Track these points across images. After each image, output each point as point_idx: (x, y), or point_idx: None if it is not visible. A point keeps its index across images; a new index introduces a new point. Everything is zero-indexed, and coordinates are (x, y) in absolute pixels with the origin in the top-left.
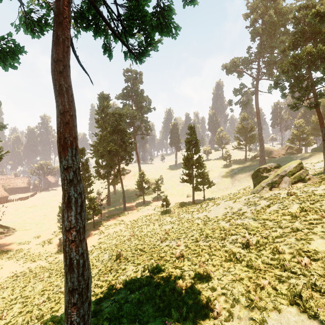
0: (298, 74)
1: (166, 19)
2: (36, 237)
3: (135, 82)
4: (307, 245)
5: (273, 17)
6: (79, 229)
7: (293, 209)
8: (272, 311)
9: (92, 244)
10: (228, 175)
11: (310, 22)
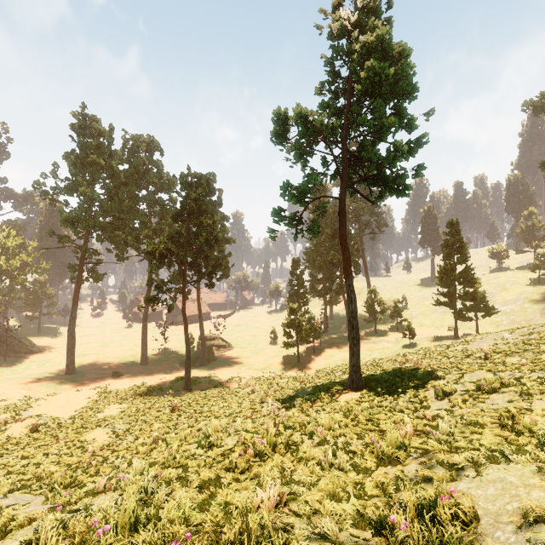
0: None
1: (401, 181)
2: (256, 354)
3: None
4: (539, 355)
5: None
6: (356, 312)
7: None
8: (470, 373)
9: (315, 367)
10: (537, 299)
11: None
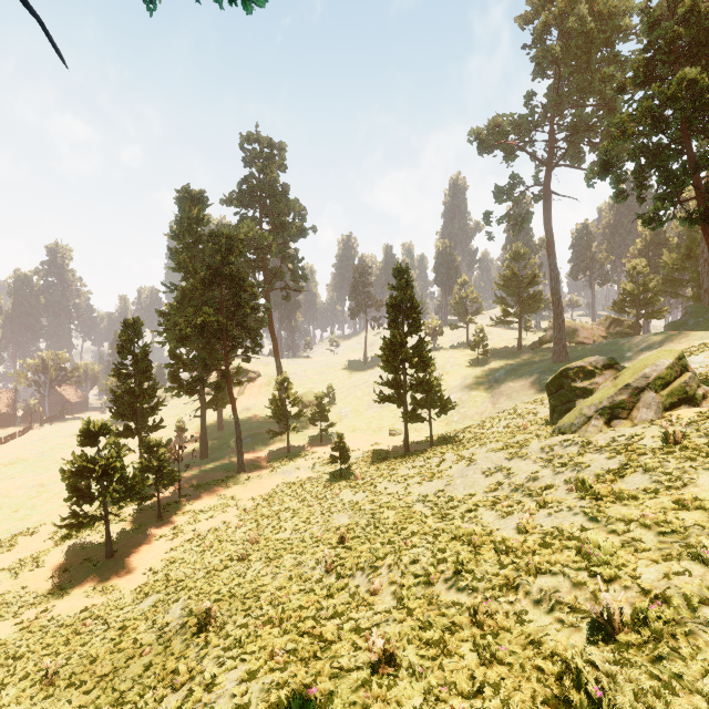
0: (655, 146)
1: None
2: (5, 548)
3: (269, 166)
4: None
5: (586, 21)
6: None
7: (704, 490)
8: None
9: (149, 564)
10: (484, 384)
11: (687, 18)
